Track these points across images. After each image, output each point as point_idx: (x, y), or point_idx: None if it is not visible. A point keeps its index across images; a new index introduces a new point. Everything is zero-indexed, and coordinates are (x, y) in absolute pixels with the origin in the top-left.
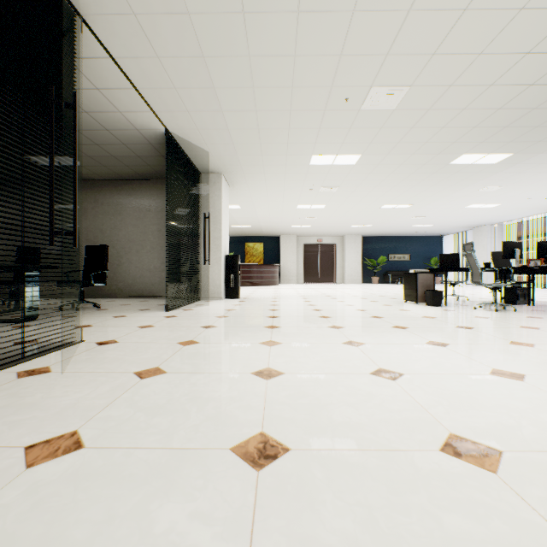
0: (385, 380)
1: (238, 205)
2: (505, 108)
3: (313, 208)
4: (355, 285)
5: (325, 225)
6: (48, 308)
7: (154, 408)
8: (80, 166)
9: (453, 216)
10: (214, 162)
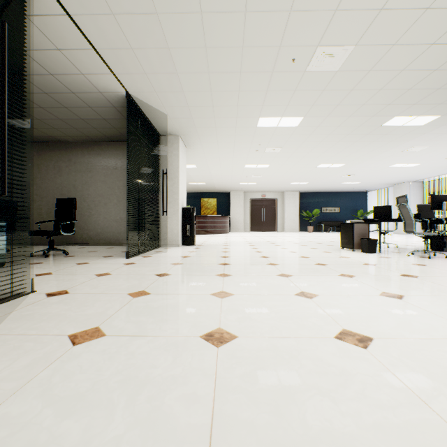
0: (356, 349)
1: (194, 165)
2: (441, 69)
3: (258, 167)
4: (294, 234)
5: (268, 182)
6: (22, 254)
7: (70, 398)
8: (54, 128)
9: (378, 174)
10: (172, 125)
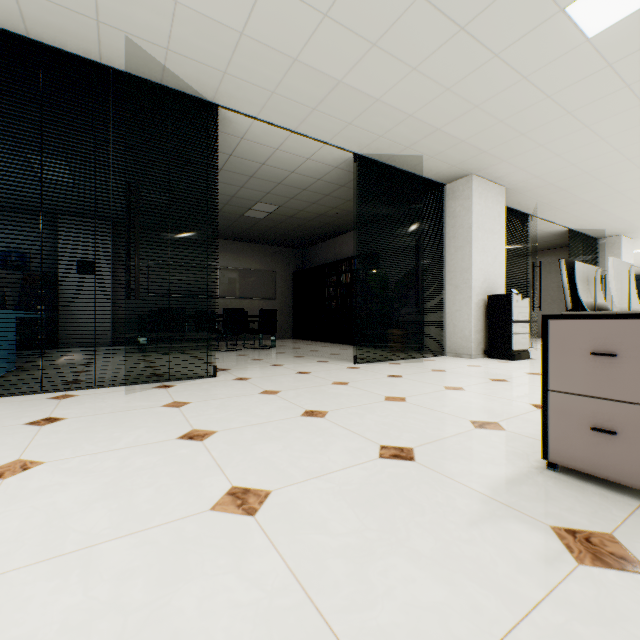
0: None
1: None
2: None
3: None
4: None
5: None
6: None
7: None
8: None
9: None
10: (611, 232)
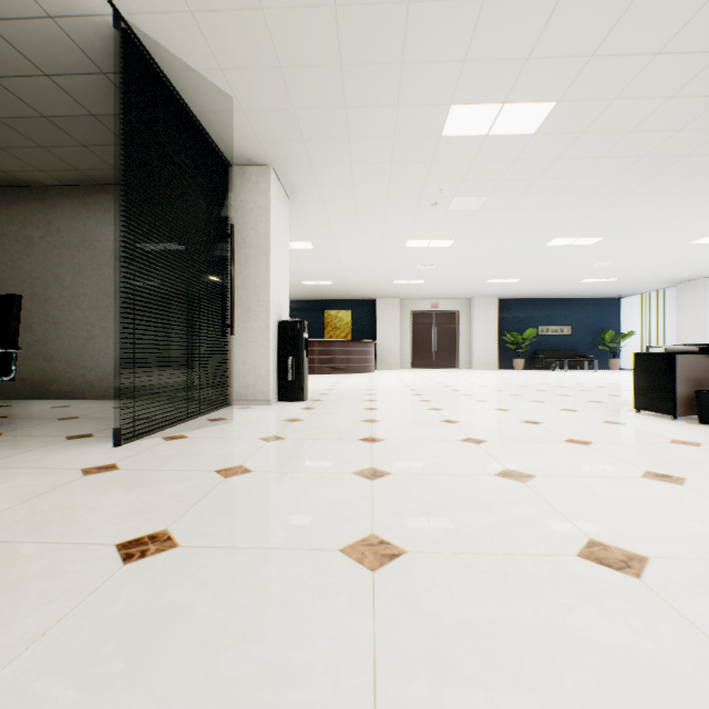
0: None
1: (309, 242)
2: None
3: (432, 246)
4: (493, 373)
5: (446, 279)
6: None
7: None
8: None
9: (659, 261)
10: (251, 133)
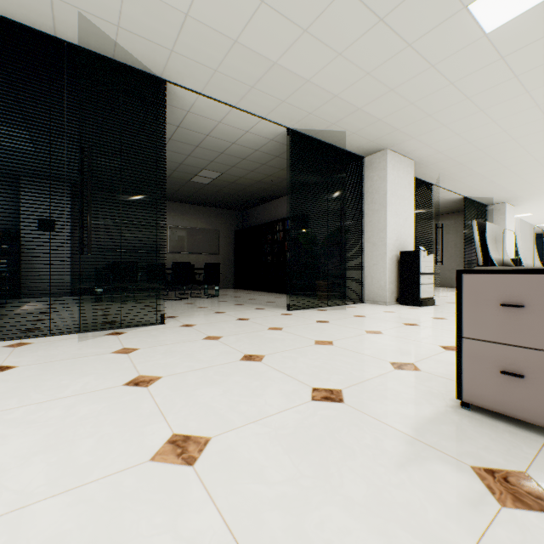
0: None
1: (528, 213)
2: None
3: None
4: None
5: None
6: None
7: None
8: None
9: None
10: (497, 199)
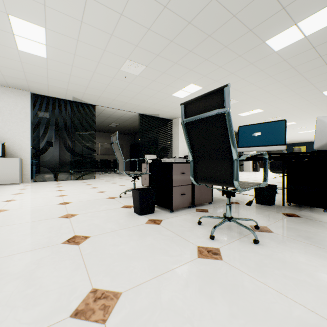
0: None
1: None
2: (324, 109)
3: (309, 131)
4: None
5: None
6: None
7: None
8: None
9: None
10: None
